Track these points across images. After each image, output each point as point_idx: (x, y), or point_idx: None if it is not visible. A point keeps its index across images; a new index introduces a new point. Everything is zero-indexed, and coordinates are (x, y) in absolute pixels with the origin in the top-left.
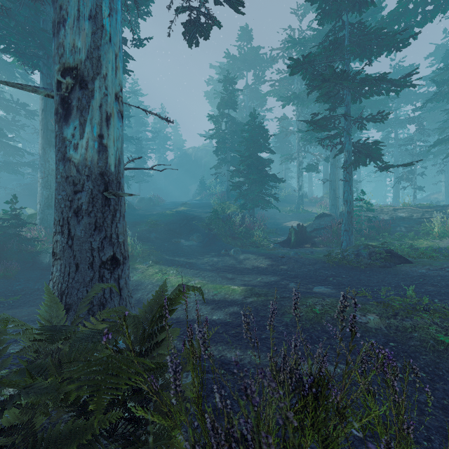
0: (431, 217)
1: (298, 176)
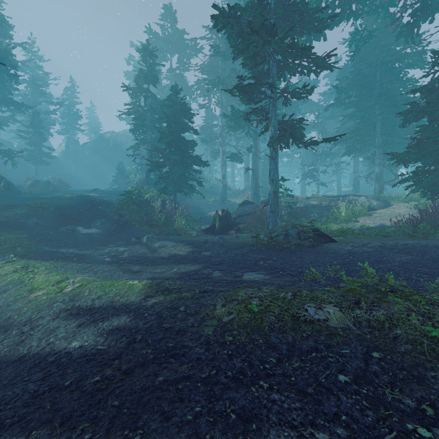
0: (336, 204)
1: (222, 167)
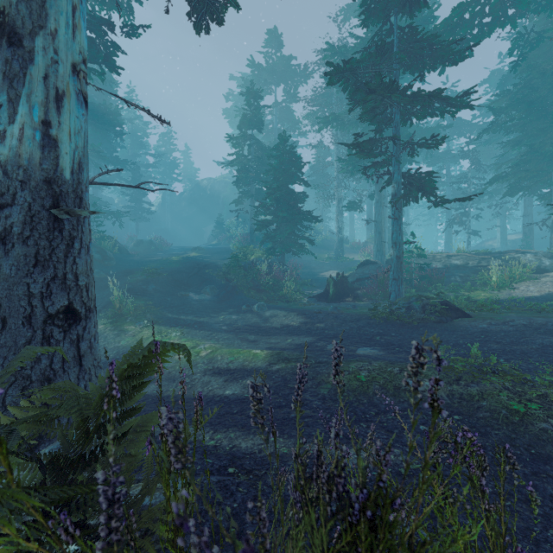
0: (488, 265)
1: (338, 216)
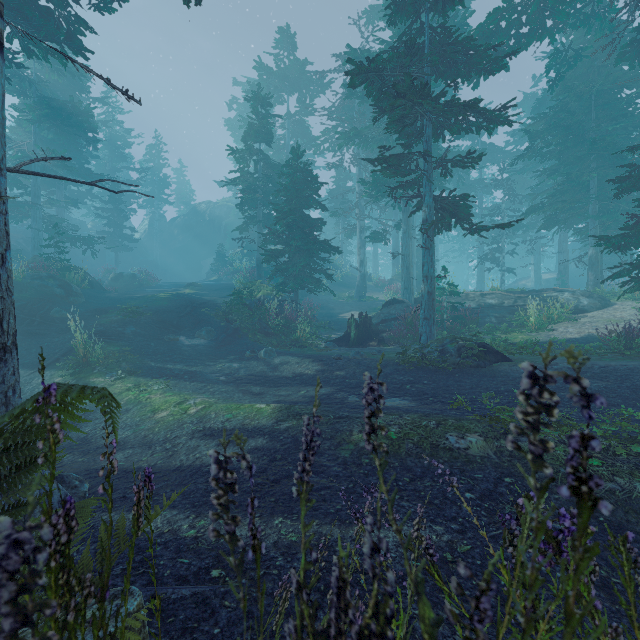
0: (525, 304)
1: (360, 249)
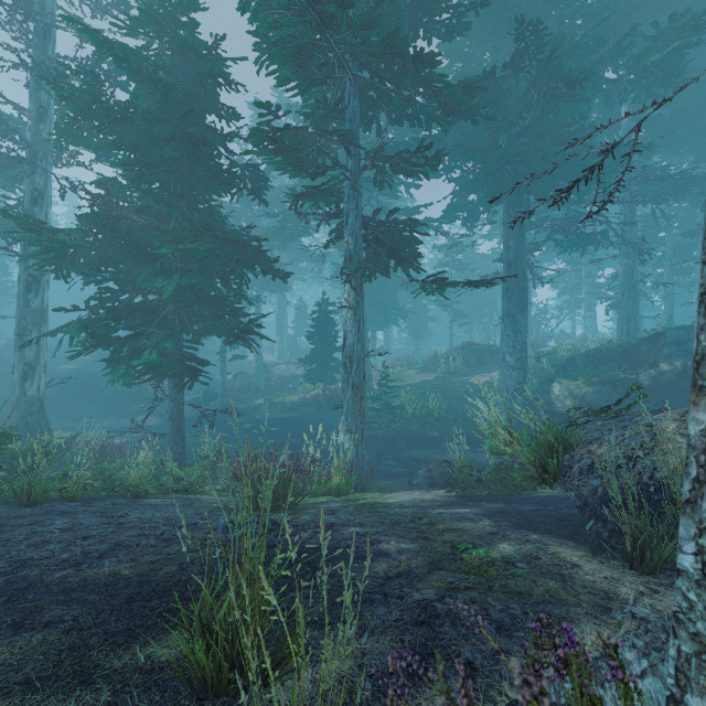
0: None
1: None
